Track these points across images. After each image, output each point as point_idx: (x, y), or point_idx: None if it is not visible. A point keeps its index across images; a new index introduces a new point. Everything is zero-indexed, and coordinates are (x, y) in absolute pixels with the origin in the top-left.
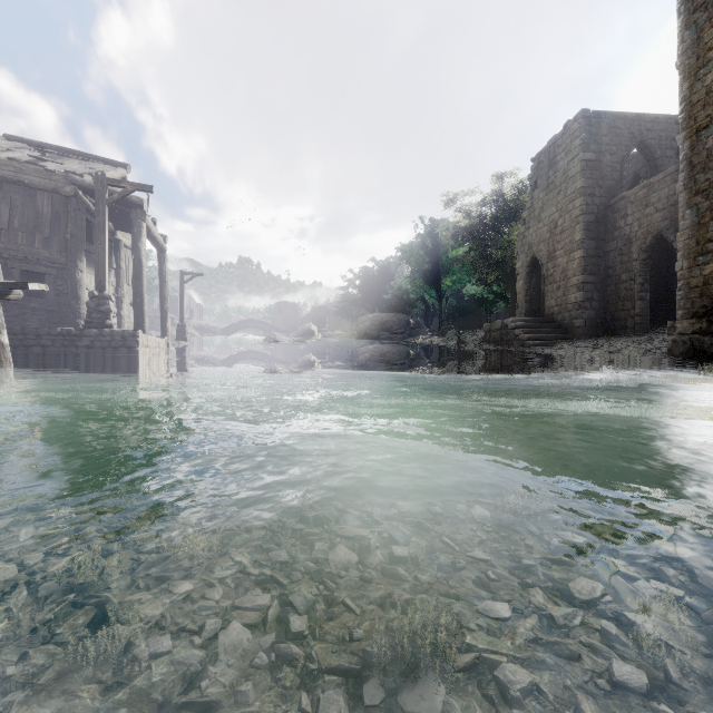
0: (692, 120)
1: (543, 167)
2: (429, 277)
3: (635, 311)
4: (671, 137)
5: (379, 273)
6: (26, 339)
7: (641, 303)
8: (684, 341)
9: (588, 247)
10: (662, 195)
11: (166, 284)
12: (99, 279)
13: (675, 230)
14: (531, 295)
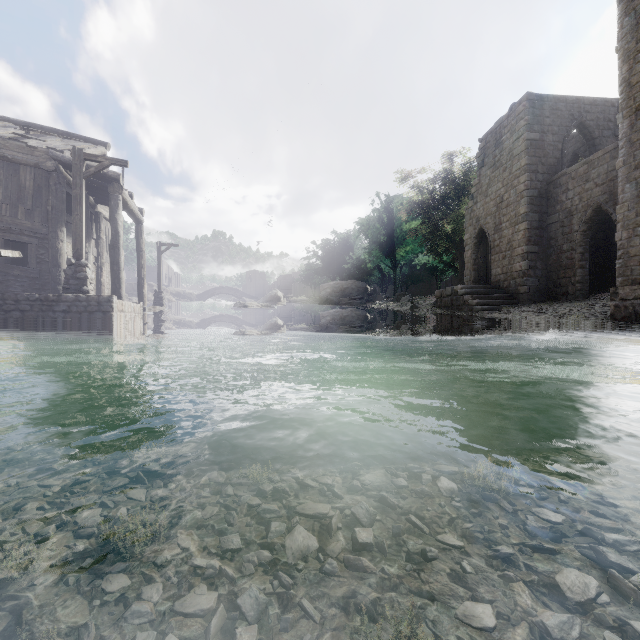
0: (631, 100)
1: (489, 147)
2: (385, 248)
3: (576, 278)
4: (608, 119)
5: (339, 245)
6: (5, 304)
7: (581, 271)
8: (626, 306)
9: (532, 220)
10: (601, 171)
11: (143, 254)
12: (76, 247)
13: (614, 203)
14: (479, 264)
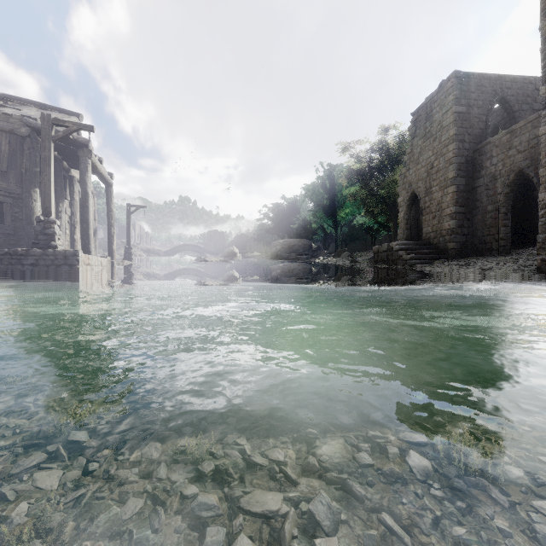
0: None
1: (421, 120)
2: (327, 210)
3: (500, 235)
4: (526, 94)
5: (288, 208)
6: None
7: (504, 229)
8: None
9: (460, 184)
10: (523, 139)
11: (112, 213)
12: (45, 205)
13: (535, 167)
14: (411, 224)
